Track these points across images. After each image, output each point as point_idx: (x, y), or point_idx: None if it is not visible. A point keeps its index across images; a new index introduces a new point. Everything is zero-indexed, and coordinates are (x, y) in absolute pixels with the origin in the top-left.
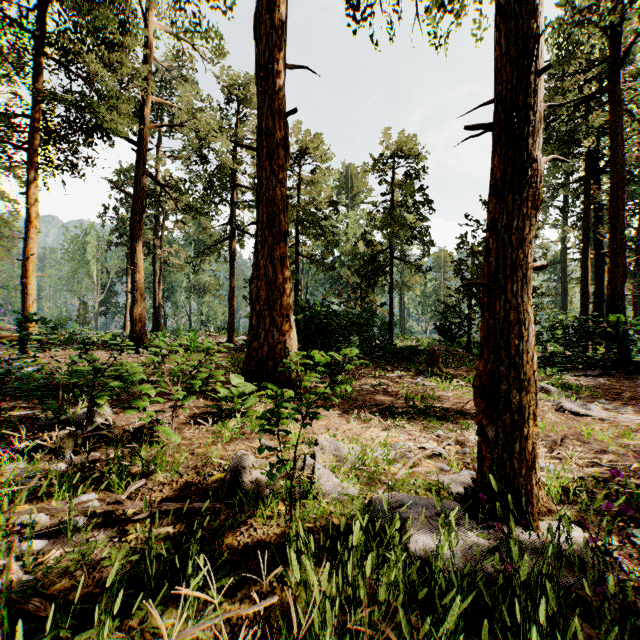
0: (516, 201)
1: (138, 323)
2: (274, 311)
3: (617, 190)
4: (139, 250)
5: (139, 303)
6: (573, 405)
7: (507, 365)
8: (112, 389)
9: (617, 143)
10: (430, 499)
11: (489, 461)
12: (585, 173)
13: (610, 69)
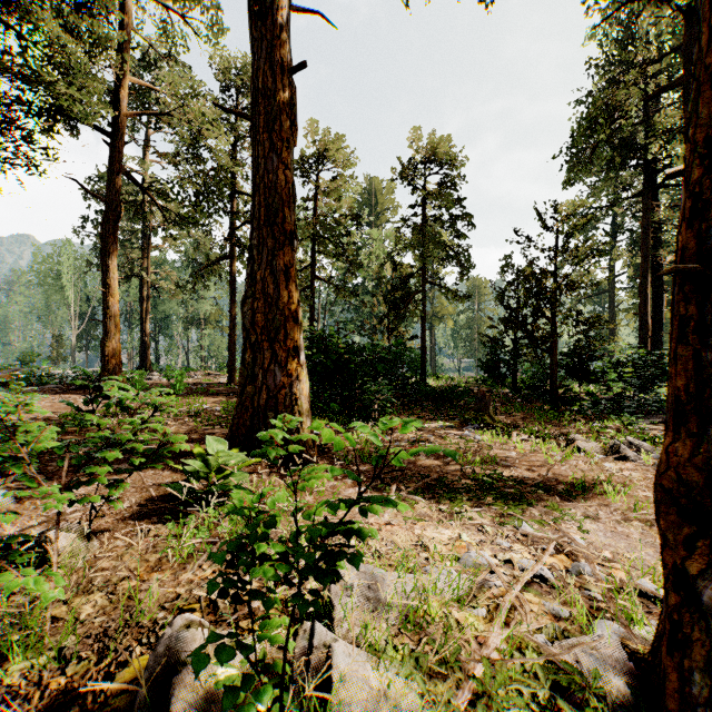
0: None
1: (111, 359)
2: (276, 342)
3: None
4: (113, 268)
5: (113, 334)
6: None
7: None
8: None
9: None
10: None
11: (700, 649)
12: (644, 187)
13: (685, 57)
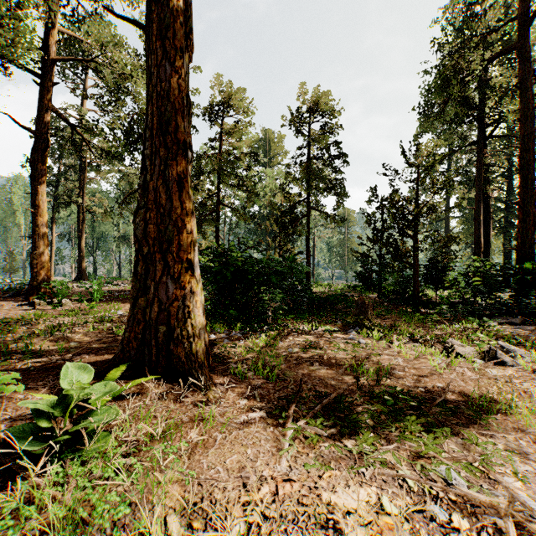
0: None
1: (40, 271)
2: (168, 254)
3: (528, 142)
4: (41, 191)
5: (41, 249)
6: None
7: None
8: None
9: (527, 97)
10: None
11: None
12: (478, 136)
13: (520, 26)
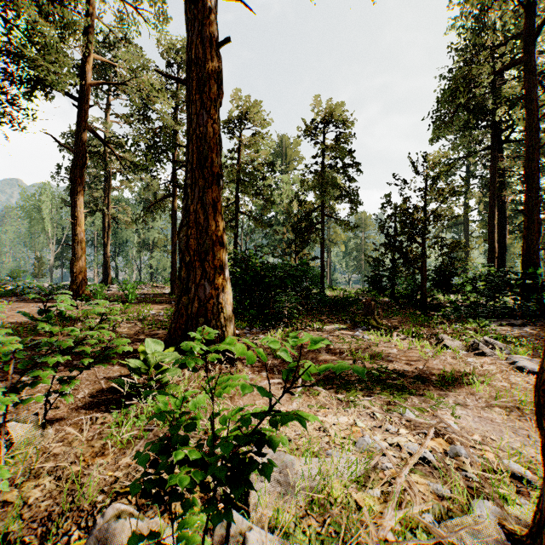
0: None
1: (78, 275)
2: (206, 262)
3: (533, 152)
4: (80, 204)
5: (79, 256)
6: (532, 364)
7: None
8: None
9: (532, 109)
10: None
11: None
12: (492, 142)
13: (525, 41)
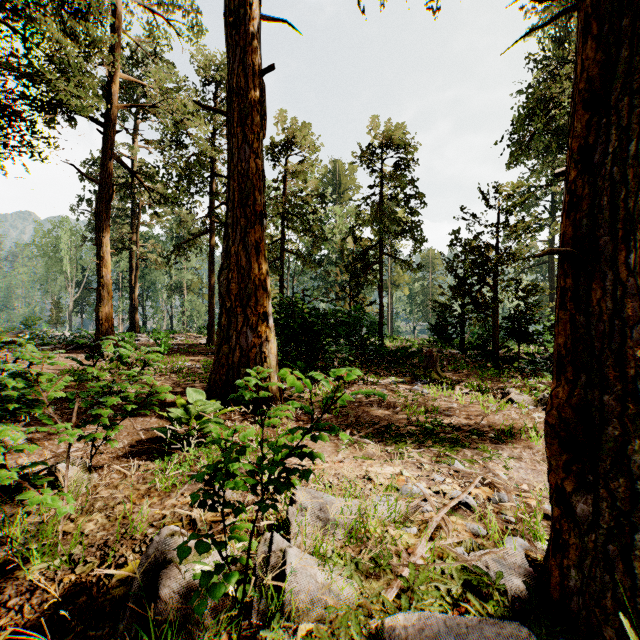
0: (634, 108)
1: (104, 323)
2: (248, 308)
3: None
4: (106, 242)
5: (106, 301)
6: None
7: (618, 394)
8: (9, 414)
9: None
10: (482, 622)
11: (576, 551)
12: None
13: None
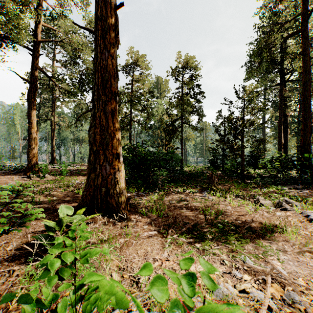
0: None
1: (32, 158)
2: (106, 150)
3: (307, 85)
4: (33, 114)
5: (33, 146)
6: None
7: None
8: None
9: (306, 59)
10: None
11: None
12: (280, 81)
13: (302, 19)
